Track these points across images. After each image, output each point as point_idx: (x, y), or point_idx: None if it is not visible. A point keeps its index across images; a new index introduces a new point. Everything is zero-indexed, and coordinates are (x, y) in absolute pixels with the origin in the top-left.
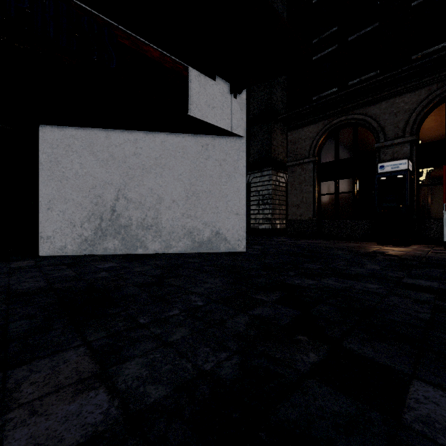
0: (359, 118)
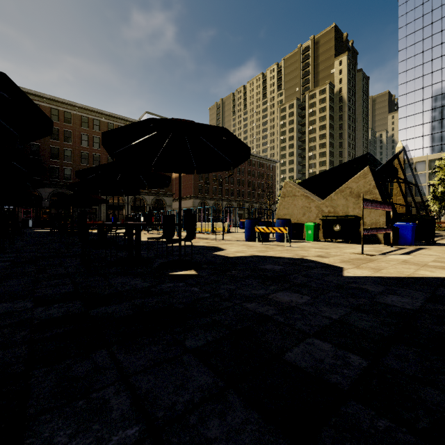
0: None
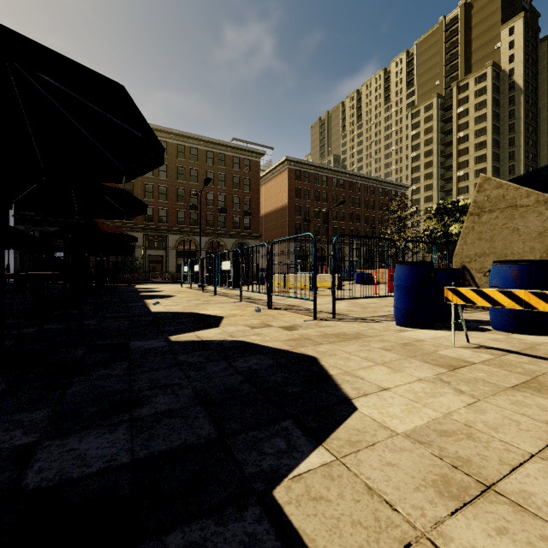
0: (46, 230)
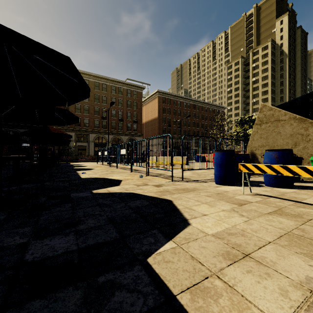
0: (17, 131)
